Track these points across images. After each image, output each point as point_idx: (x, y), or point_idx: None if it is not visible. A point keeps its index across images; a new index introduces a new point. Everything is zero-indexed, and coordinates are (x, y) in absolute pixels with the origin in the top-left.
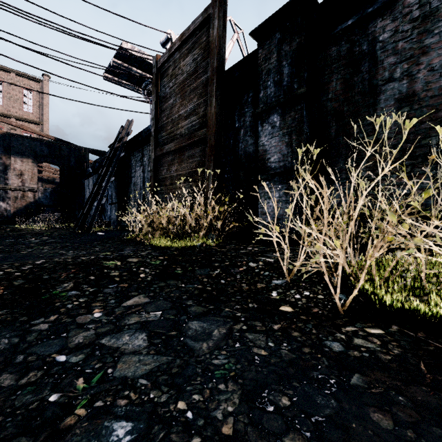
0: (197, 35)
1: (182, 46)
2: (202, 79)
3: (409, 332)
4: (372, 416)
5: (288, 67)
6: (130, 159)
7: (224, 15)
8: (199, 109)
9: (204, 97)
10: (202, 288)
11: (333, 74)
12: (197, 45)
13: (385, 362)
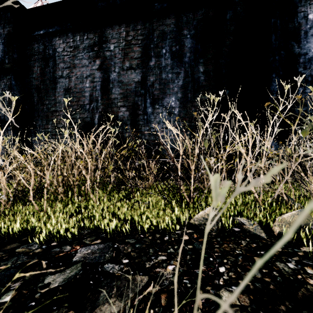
0: None
1: None
2: None
3: None
4: None
5: (2, 45)
6: None
7: None
8: None
9: None
10: None
11: (36, 62)
12: None
13: None
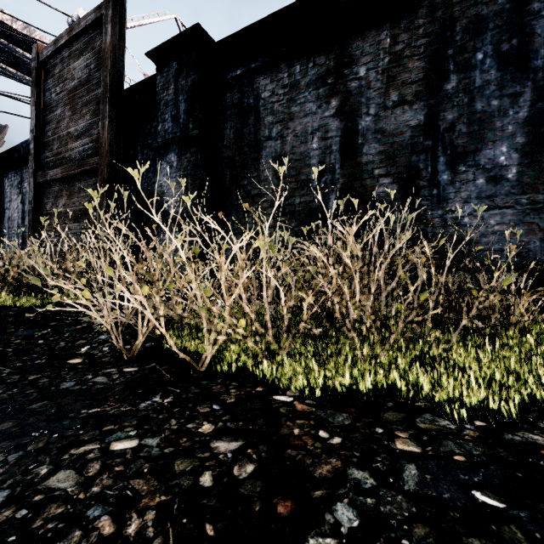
0: (91, 35)
1: (72, 43)
2: (96, 93)
3: (158, 367)
4: (3, 424)
5: (184, 103)
6: (3, 182)
7: (122, 22)
8: (93, 130)
9: (98, 115)
10: (0, 350)
11: (228, 120)
12: (90, 48)
13: (92, 390)
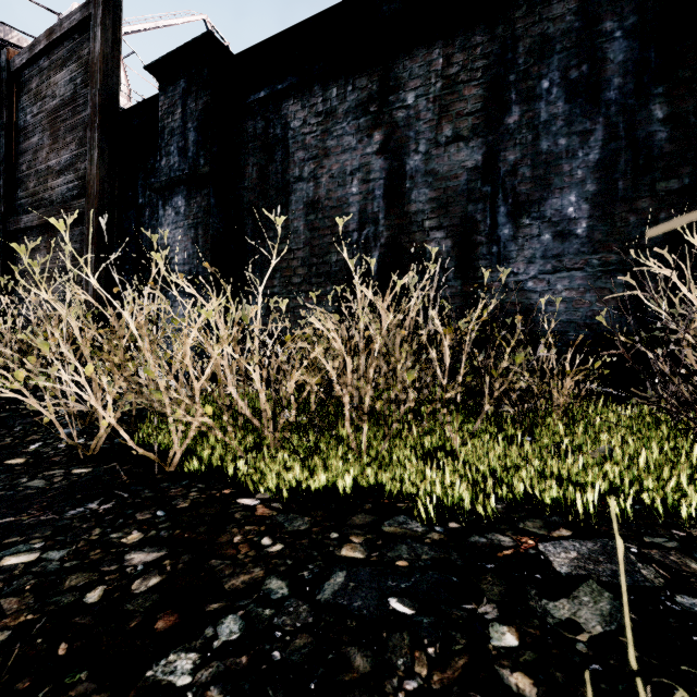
0: (76, 41)
1: (53, 50)
2: (83, 116)
3: (119, 467)
4: None
5: (194, 132)
6: None
7: (116, 25)
8: (79, 164)
9: (85, 145)
10: None
11: (250, 156)
12: (75, 57)
13: (17, 496)
